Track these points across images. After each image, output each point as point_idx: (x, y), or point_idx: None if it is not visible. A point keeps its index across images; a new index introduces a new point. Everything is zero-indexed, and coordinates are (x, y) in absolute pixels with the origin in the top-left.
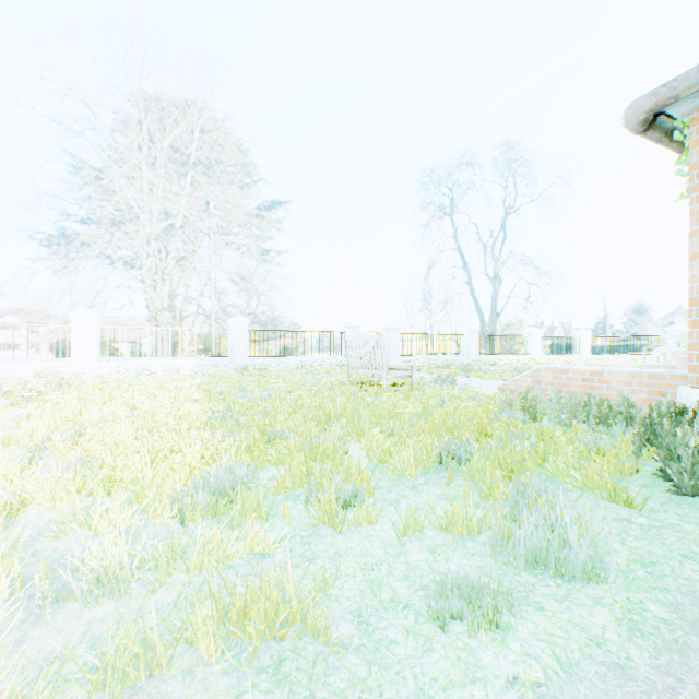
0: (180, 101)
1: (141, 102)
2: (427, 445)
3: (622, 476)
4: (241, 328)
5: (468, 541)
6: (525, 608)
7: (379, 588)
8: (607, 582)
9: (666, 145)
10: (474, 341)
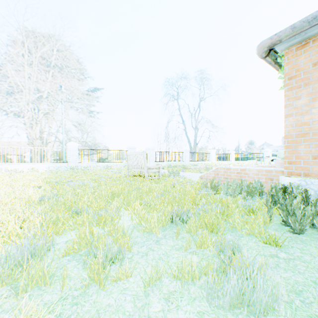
0: (44, 32)
1: (21, 30)
2: (166, 212)
3: (267, 227)
4: (74, 148)
5: (190, 286)
6: None
7: None
8: (283, 316)
9: (273, 66)
10: (187, 155)
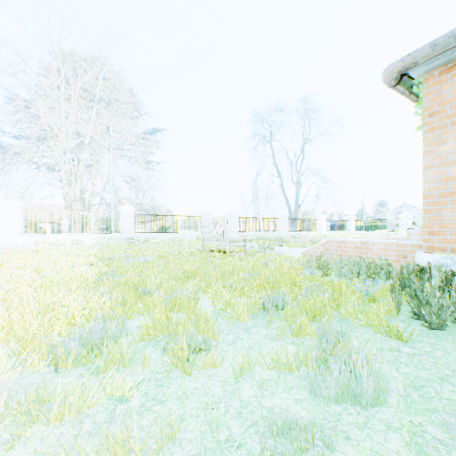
0: (87, 55)
1: (58, 54)
2: (256, 296)
3: (390, 316)
4: (129, 213)
5: (287, 375)
6: (336, 439)
7: (217, 427)
8: (394, 407)
9: (407, 96)
10: (285, 222)
